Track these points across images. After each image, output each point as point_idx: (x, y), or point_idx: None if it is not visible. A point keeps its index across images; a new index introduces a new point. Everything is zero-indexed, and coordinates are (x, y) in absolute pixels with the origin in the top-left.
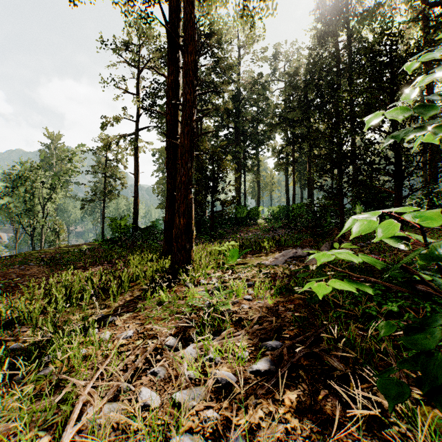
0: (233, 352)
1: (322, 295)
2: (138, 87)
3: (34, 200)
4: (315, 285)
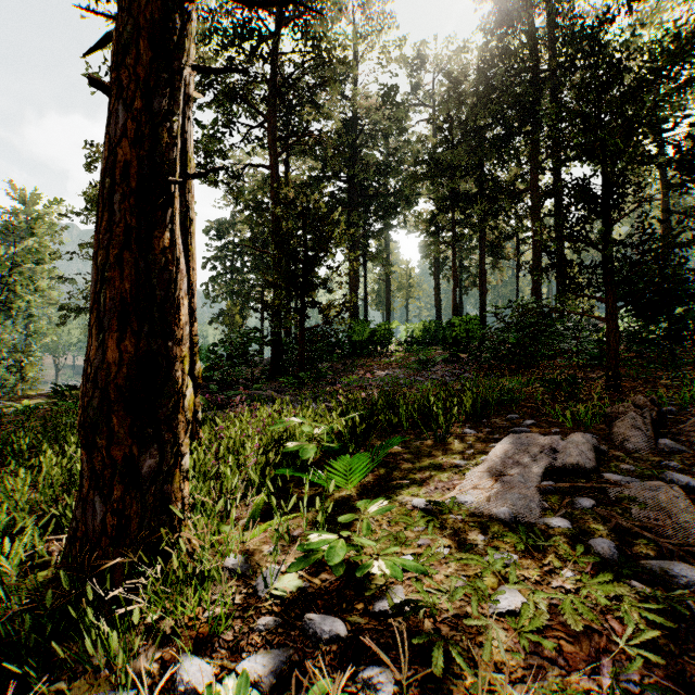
0: None
1: None
2: None
3: None
4: None
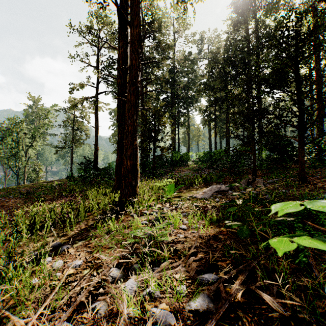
0: (172, 285)
1: (283, 251)
2: (98, 61)
3: (19, 147)
4: (276, 240)
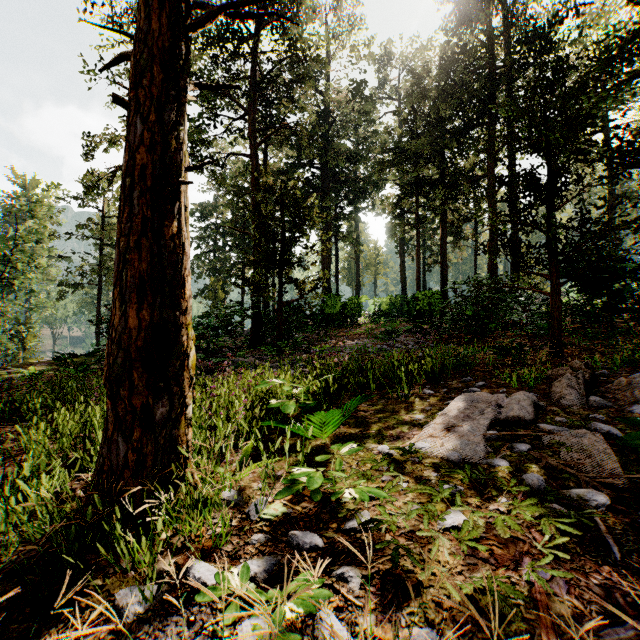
0: None
1: None
2: None
3: None
4: None
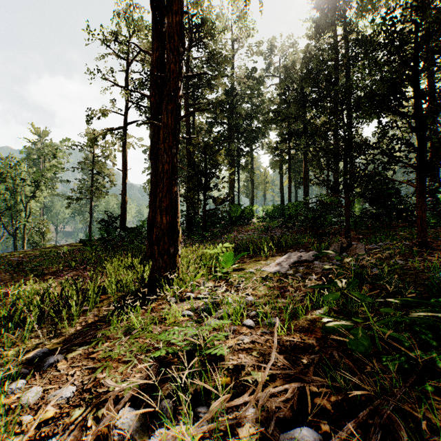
0: None
1: None
2: (126, 78)
3: (17, 198)
4: None
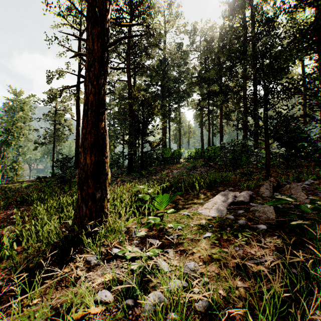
0: None
1: None
2: (79, 46)
3: None
4: None
